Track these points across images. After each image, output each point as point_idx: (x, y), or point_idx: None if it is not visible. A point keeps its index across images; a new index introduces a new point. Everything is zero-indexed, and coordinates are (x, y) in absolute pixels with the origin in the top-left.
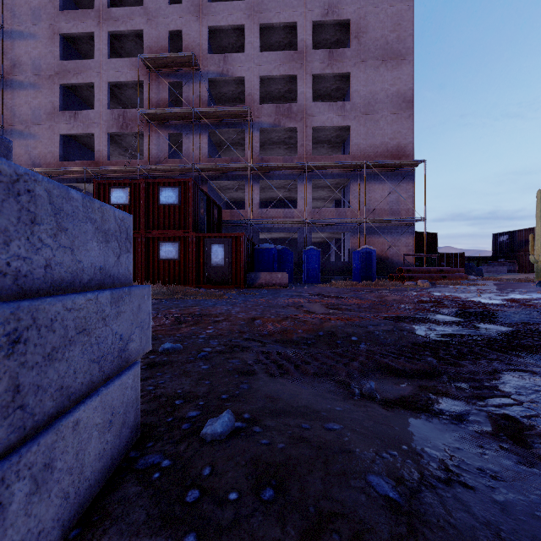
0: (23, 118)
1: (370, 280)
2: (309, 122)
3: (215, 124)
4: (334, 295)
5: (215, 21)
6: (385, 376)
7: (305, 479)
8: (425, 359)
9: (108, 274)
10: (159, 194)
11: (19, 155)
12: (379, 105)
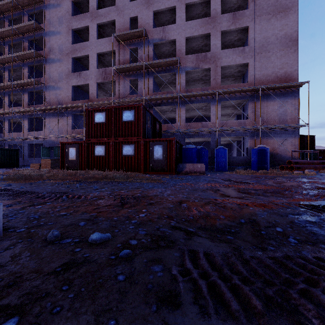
0: (54, 79)
1: (264, 169)
2: (219, 63)
3: (158, 71)
4: (240, 180)
5: (158, 7)
6: None
7: None
8: None
9: None
10: (122, 115)
11: (52, 99)
12: (270, 45)
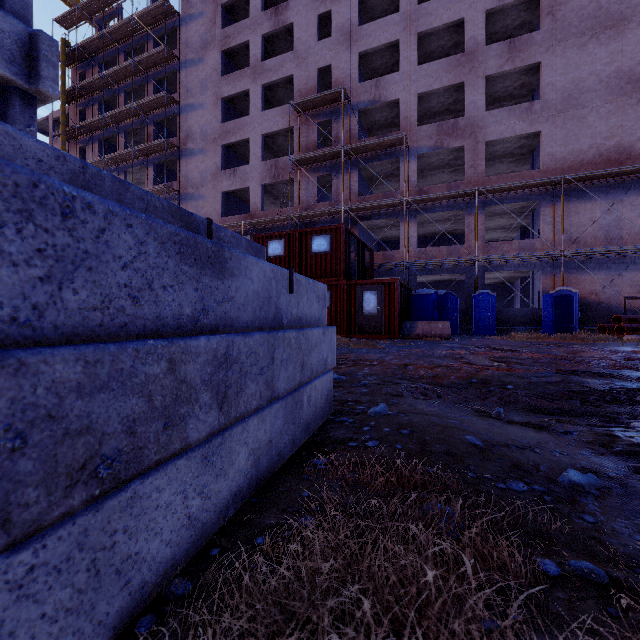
0: (194, 182)
1: (570, 332)
2: (481, 136)
3: (366, 158)
4: (508, 348)
5: (366, 45)
6: (525, 413)
7: (427, 431)
8: (570, 401)
9: (319, 319)
10: (311, 243)
11: None
12: (586, 95)
